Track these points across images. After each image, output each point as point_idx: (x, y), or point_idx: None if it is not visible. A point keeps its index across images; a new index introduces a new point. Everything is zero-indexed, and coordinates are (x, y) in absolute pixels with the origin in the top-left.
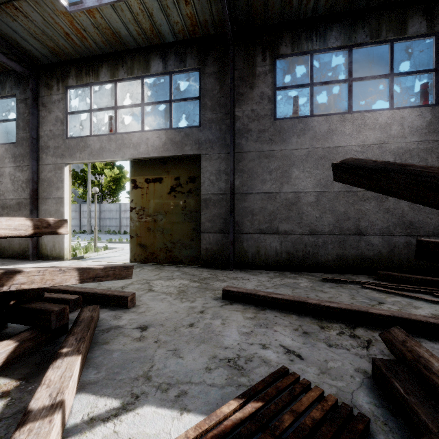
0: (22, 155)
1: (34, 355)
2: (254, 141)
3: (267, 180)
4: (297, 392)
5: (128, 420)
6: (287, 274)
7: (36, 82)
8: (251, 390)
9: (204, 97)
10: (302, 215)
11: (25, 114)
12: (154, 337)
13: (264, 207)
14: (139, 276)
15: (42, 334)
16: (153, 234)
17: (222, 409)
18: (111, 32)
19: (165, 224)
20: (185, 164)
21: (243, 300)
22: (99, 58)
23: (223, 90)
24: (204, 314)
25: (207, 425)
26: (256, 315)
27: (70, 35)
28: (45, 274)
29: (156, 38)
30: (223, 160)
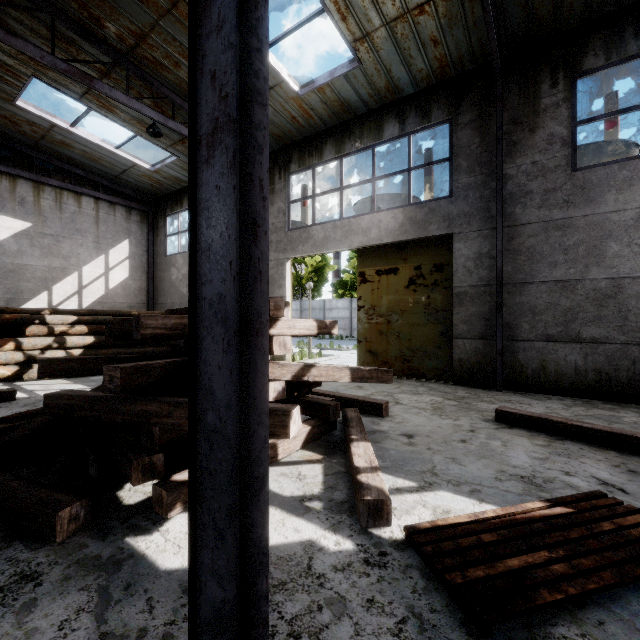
0: None
1: (320, 441)
2: (536, 207)
3: (559, 263)
4: (619, 511)
5: (430, 496)
6: (596, 403)
7: None
8: (557, 499)
9: (456, 157)
10: (627, 313)
11: None
12: (425, 445)
13: (554, 302)
14: (377, 388)
15: (322, 424)
16: (386, 338)
17: (527, 505)
18: (339, 103)
19: (402, 326)
20: (429, 248)
21: (528, 426)
22: (322, 134)
23: (485, 142)
24: (475, 433)
25: (513, 510)
26: (549, 443)
27: (296, 118)
28: (328, 370)
29: (391, 95)
30: (486, 238)
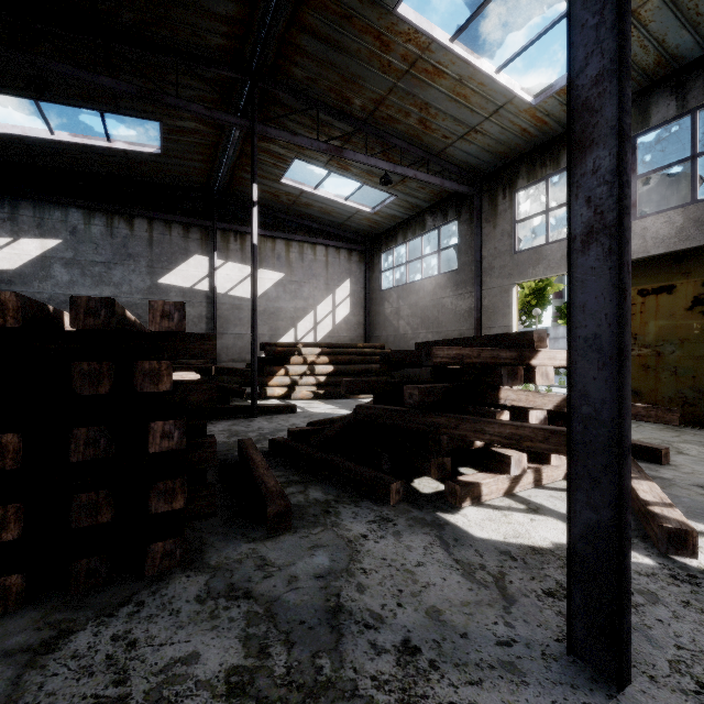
0: (464, 282)
1: None
2: None
3: None
4: None
5: None
6: None
7: (479, 197)
8: None
9: None
10: None
11: (466, 237)
12: None
13: None
14: (643, 434)
15: None
16: (655, 375)
17: None
18: None
19: (680, 360)
20: None
21: None
22: (559, 139)
23: None
24: None
25: None
26: None
27: (527, 129)
28: None
29: (663, 68)
30: None
